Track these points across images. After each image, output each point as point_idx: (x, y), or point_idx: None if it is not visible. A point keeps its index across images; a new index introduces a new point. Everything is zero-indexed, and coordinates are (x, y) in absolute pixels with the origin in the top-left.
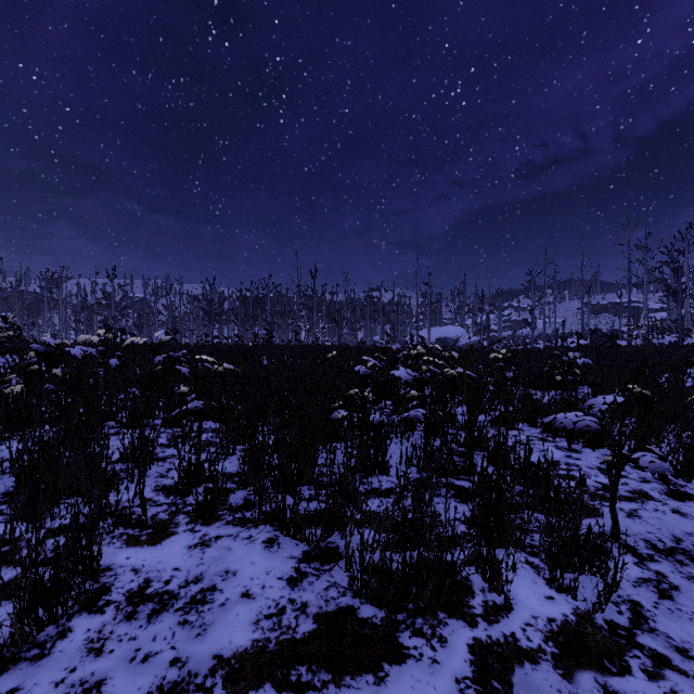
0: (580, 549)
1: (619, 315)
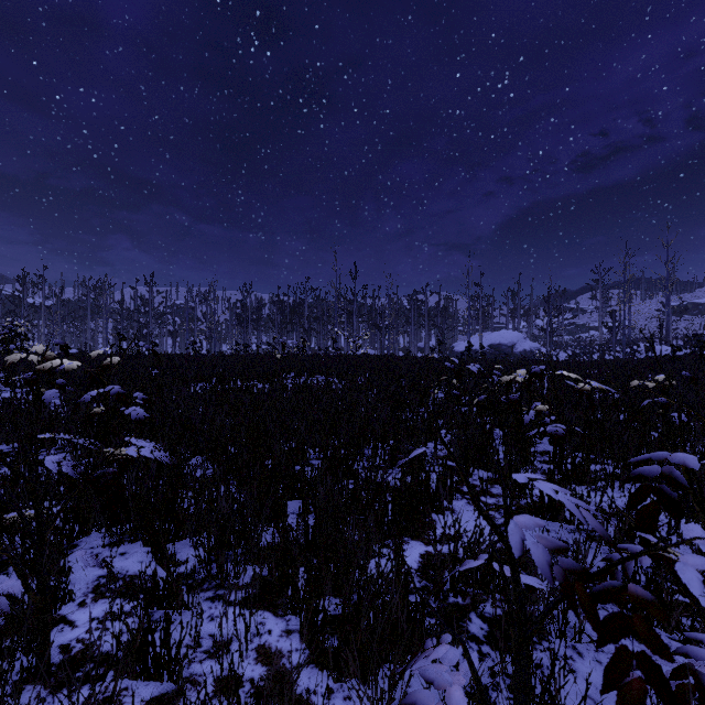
0: None
1: None
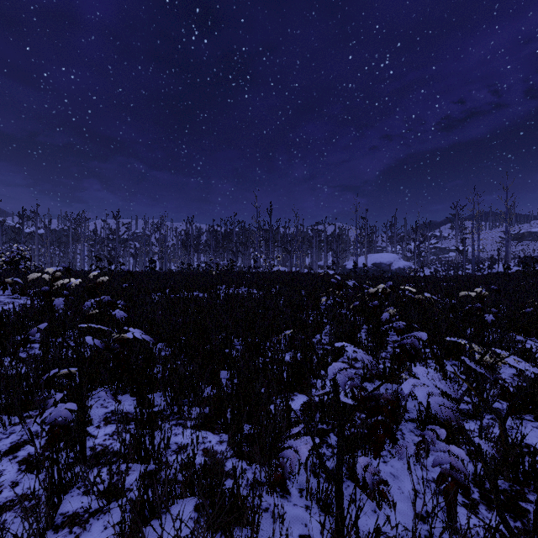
0: None
1: None
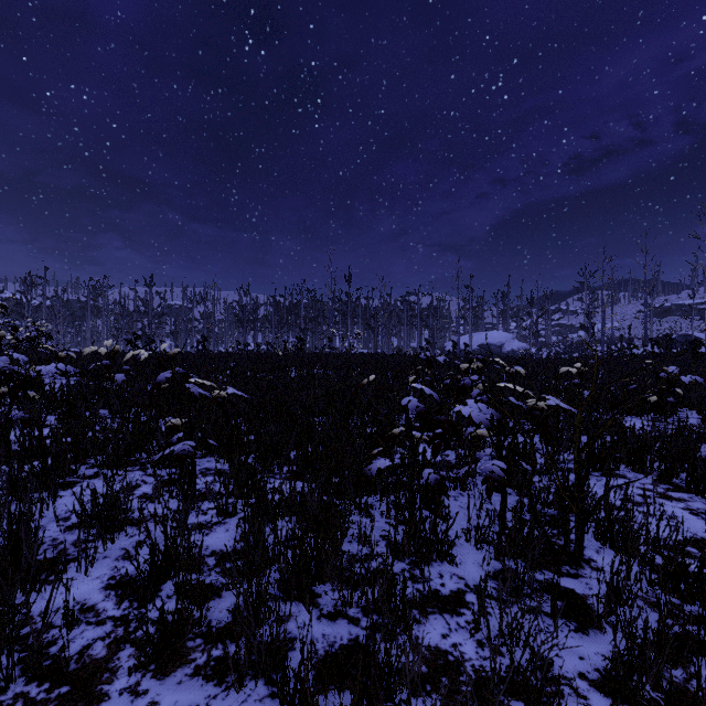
0: None
1: (691, 318)
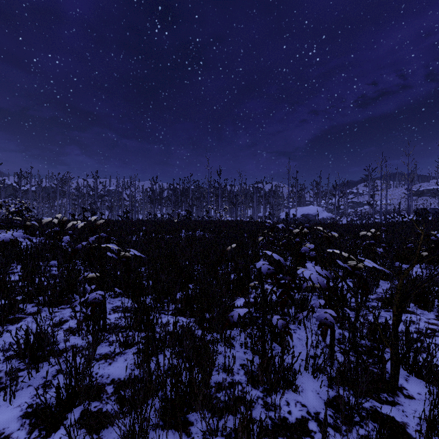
0: None
1: (438, 197)
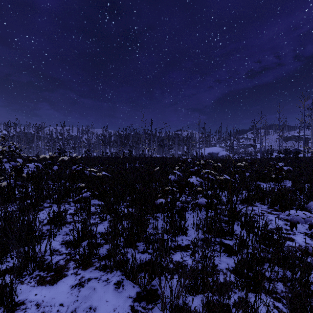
0: (311, 303)
1: (298, 141)
